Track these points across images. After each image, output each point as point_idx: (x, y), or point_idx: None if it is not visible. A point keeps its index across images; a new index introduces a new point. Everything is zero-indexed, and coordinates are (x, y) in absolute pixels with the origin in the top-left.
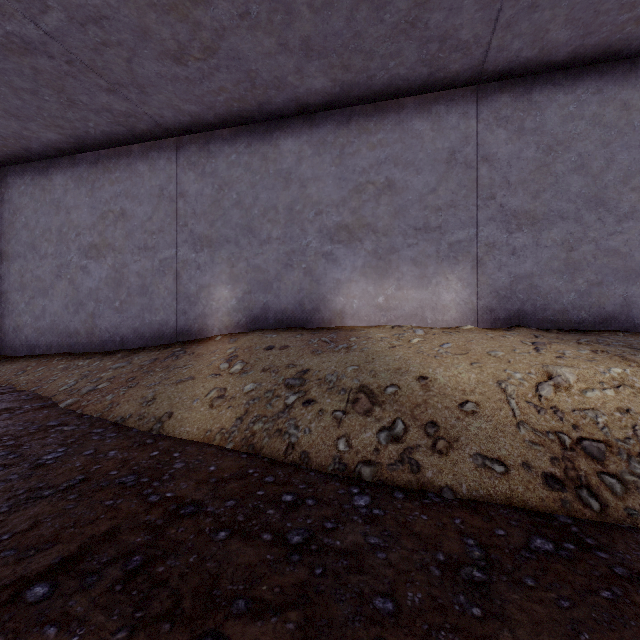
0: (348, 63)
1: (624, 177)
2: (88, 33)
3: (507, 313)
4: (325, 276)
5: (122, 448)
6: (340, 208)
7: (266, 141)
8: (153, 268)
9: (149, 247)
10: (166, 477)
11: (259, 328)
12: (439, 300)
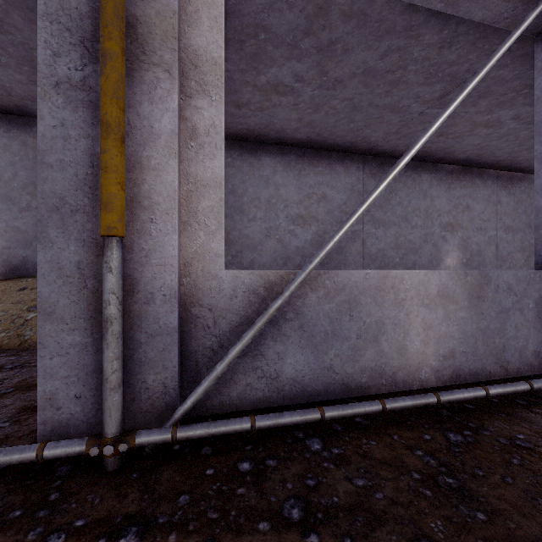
0: None
1: (251, 200)
2: None
3: None
4: None
5: None
6: None
7: (26, 132)
8: None
9: None
10: None
11: (19, 276)
12: None
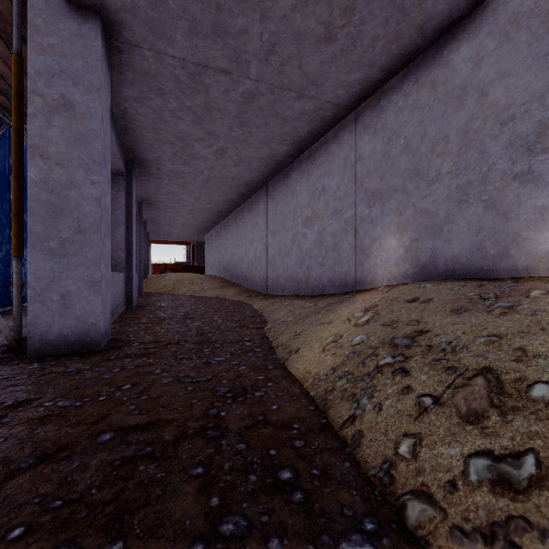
0: None
1: None
2: (271, 64)
3: None
4: (518, 206)
5: (251, 366)
6: (546, 99)
7: (434, 65)
8: (340, 228)
9: (338, 211)
10: (240, 399)
11: (426, 279)
12: None
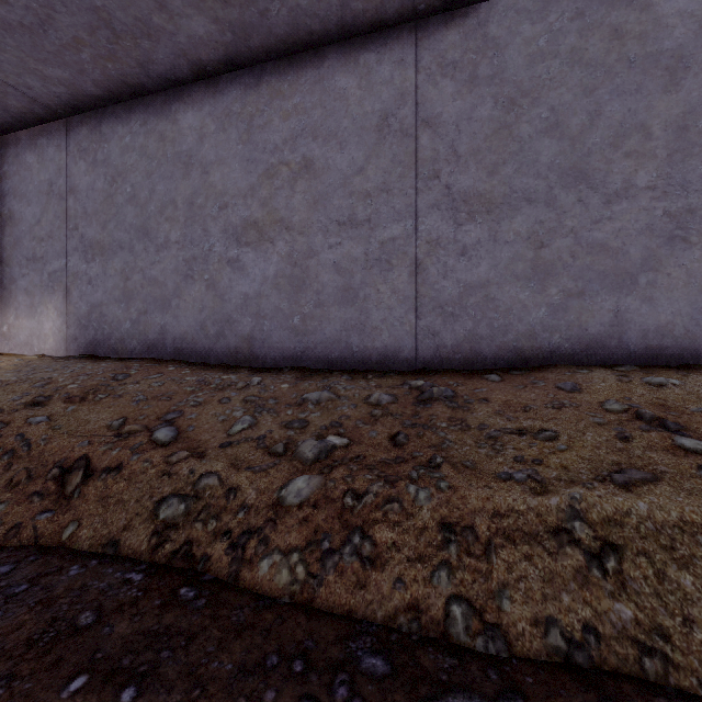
0: None
1: (161, 207)
2: None
3: (86, 341)
4: None
5: None
6: None
7: None
8: None
9: None
10: None
11: None
12: (43, 329)
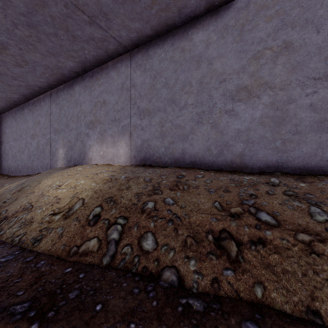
0: (71, 55)
1: (182, 87)
2: None
3: (140, 158)
4: (86, 143)
5: None
6: (90, 114)
7: (71, 88)
8: (45, 142)
9: (44, 134)
10: None
11: (70, 165)
12: (119, 152)
